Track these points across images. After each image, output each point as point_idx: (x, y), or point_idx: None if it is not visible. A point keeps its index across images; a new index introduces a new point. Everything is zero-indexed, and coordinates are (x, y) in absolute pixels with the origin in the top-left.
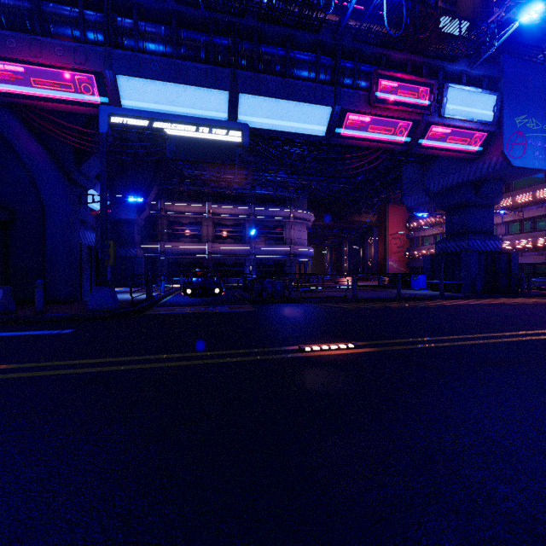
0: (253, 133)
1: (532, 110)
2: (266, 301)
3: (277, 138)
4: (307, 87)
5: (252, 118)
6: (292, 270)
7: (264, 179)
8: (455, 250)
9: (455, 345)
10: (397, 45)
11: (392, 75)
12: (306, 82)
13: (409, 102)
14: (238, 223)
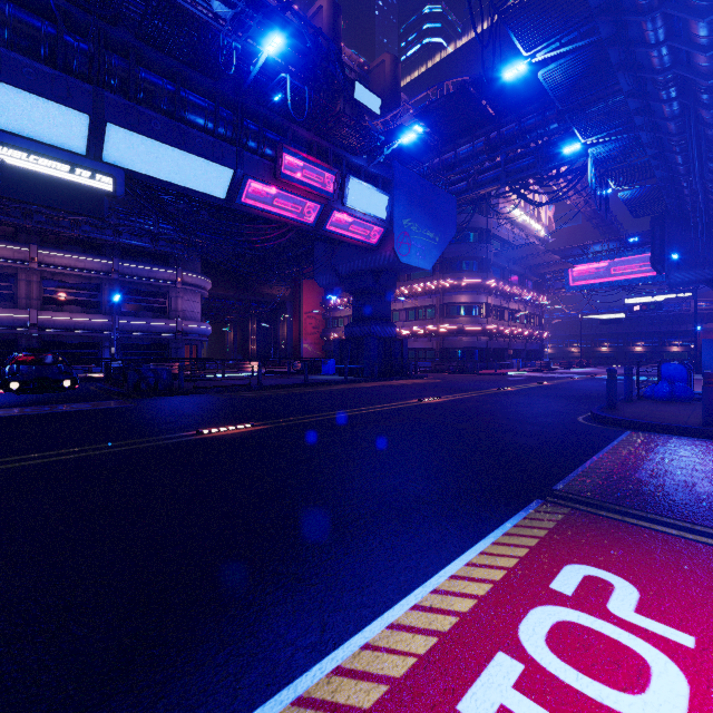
0: (127, 176)
1: (415, 215)
2: (147, 394)
3: (162, 187)
4: (203, 139)
5: (125, 156)
6: (180, 353)
7: (137, 227)
8: (360, 335)
9: (334, 417)
10: (303, 123)
11: (298, 153)
12: (202, 133)
13: (315, 185)
14: (90, 283)
